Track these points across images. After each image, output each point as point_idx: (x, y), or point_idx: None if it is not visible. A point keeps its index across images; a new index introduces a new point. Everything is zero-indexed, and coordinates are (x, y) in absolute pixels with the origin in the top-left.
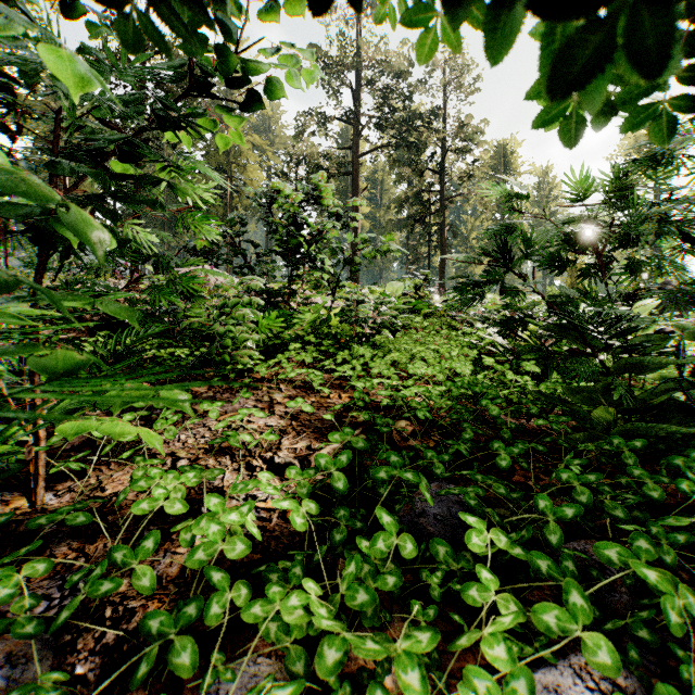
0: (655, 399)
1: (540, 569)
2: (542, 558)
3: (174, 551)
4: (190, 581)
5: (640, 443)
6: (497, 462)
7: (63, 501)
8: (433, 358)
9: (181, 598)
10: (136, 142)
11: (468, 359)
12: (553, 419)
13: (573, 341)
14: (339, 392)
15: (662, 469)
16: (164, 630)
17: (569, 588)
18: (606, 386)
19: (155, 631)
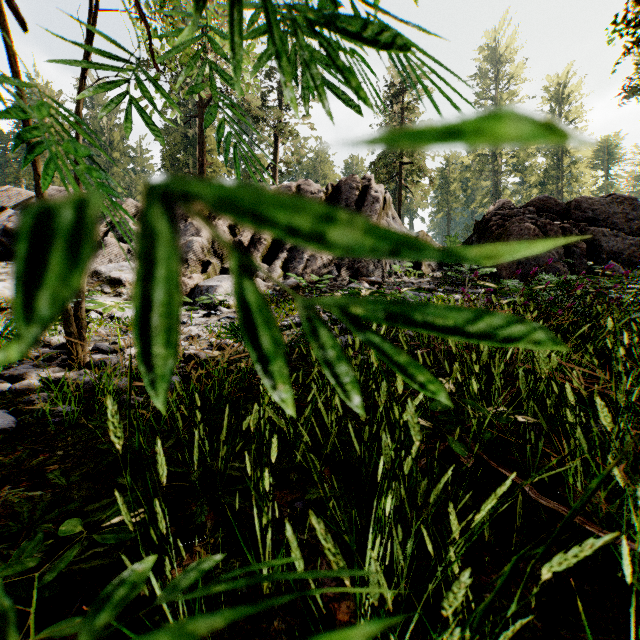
0: None
1: None
2: None
3: None
4: None
5: None
6: None
7: None
8: None
9: None
10: None
11: None
12: None
13: None
14: None
15: None
16: None
17: None
18: None
19: None
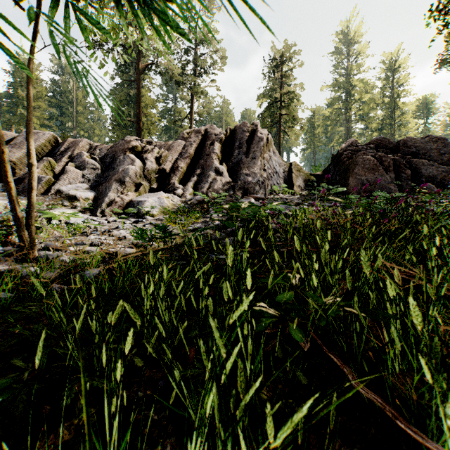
0: None
1: None
2: None
3: None
4: None
5: None
6: None
7: None
8: None
9: None
10: None
11: None
12: None
13: None
14: None
15: None
16: None
17: None
18: None
19: None
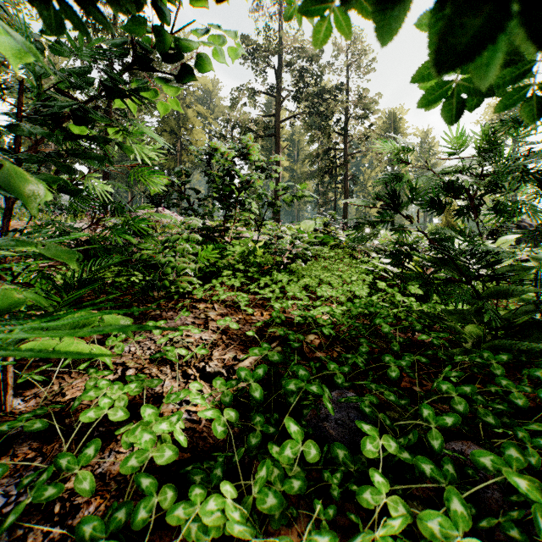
0: (517, 318)
1: (424, 472)
2: (426, 463)
3: (118, 450)
4: (129, 478)
5: (506, 357)
6: (388, 373)
7: (29, 405)
8: (337, 283)
9: (120, 494)
10: (88, 109)
11: (365, 283)
12: (434, 335)
13: (450, 271)
14: (261, 310)
15: (524, 378)
16: (96, 534)
17: (450, 495)
18: (477, 308)
19: (88, 535)
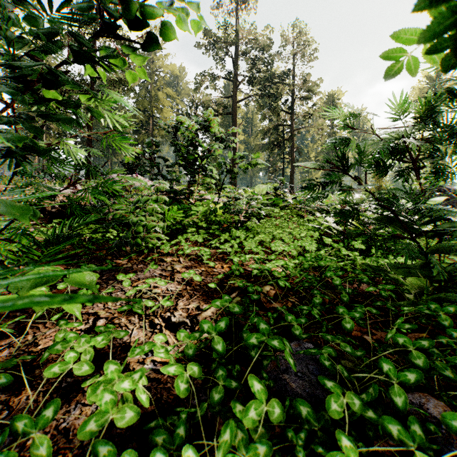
0: None
1: (391, 433)
2: (392, 423)
3: (83, 402)
4: None
5: (452, 308)
6: (343, 324)
7: (3, 355)
8: (288, 238)
9: (83, 452)
10: (57, 72)
11: (313, 239)
12: (381, 287)
13: (394, 228)
14: (222, 263)
15: None
16: None
17: None
18: (423, 263)
19: None
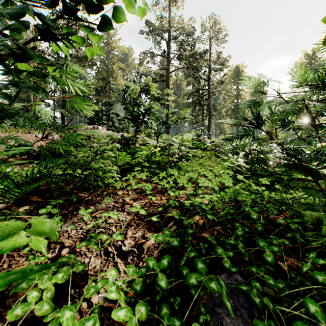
0: None
1: None
2: None
3: None
4: None
5: None
6: (264, 257)
7: None
8: (210, 175)
9: None
10: (24, 47)
11: (228, 175)
12: (289, 220)
13: (298, 172)
14: (160, 196)
15: None
16: None
17: None
18: (325, 202)
19: None
